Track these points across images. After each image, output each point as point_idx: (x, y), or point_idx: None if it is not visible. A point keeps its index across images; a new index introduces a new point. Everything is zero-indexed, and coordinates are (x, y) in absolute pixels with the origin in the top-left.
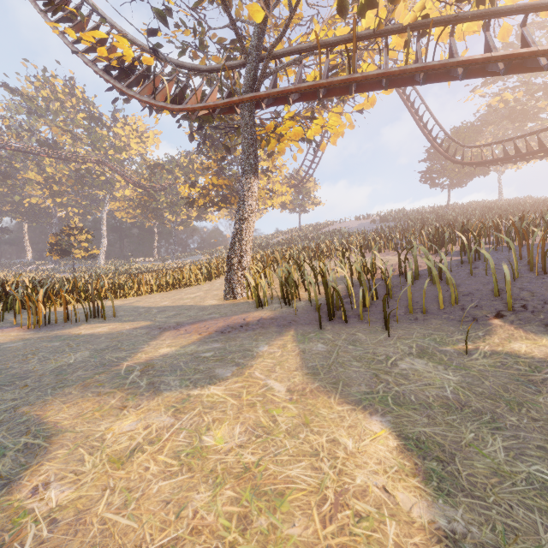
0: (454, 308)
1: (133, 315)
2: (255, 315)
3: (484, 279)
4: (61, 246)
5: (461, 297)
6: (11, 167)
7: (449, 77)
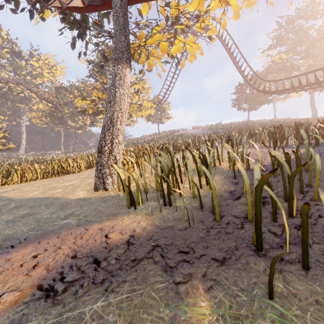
0: None
1: None
2: (124, 224)
3: None
4: None
5: None
6: None
7: None
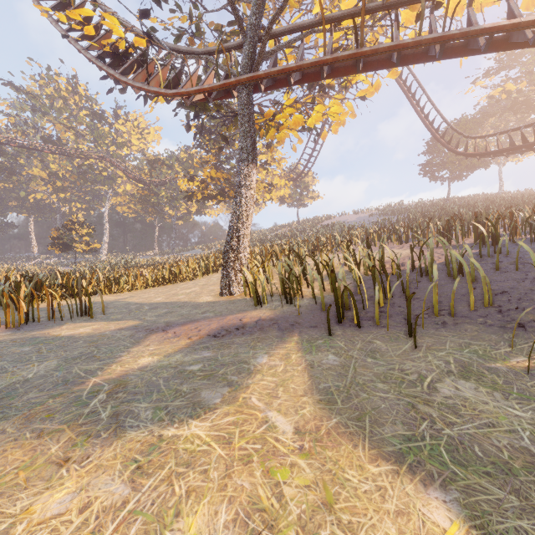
0: (489, 310)
1: (122, 313)
2: (253, 315)
3: (515, 275)
4: (62, 240)
5: (494, 296)
6: (16, 163)
7: (468, 51)
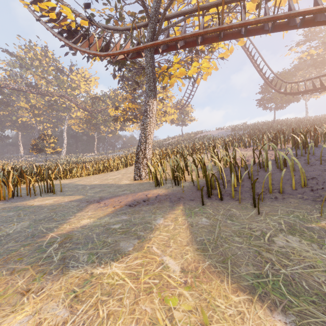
0: (304, 189)
1: (73, 190)
2: (154, 192)
3: (320, 167)
4: (38, 146)
5: (307, 181)
6: (10, 99)
7: (288, 27)
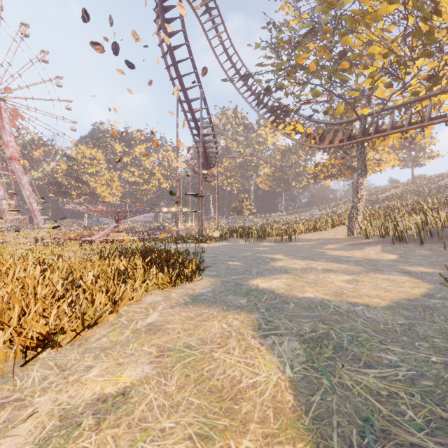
0: None
1: (305, 241)
2: (365, 241)
3: None
4: (238, 208)
5: None
6: None
7: None
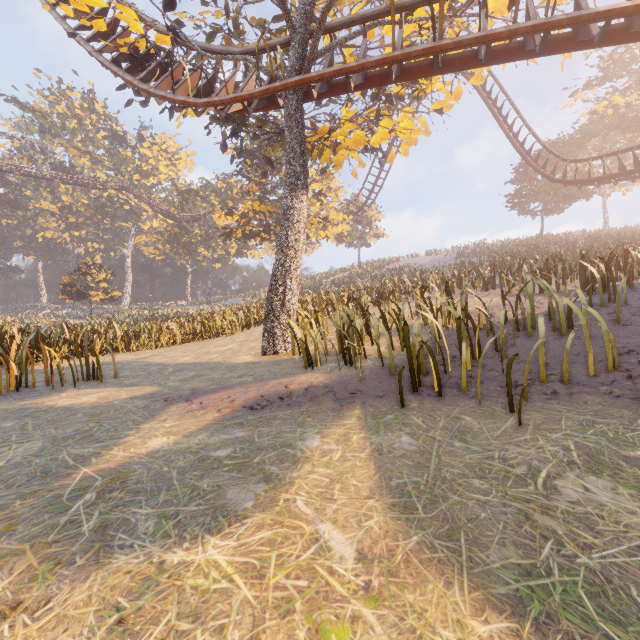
0: (614, 375)
1: (139, 376)
2: (302, 380)
3: None
4: (75, 287)
5: (618, 357)
6: (22, 195)
7: (575, 44)
